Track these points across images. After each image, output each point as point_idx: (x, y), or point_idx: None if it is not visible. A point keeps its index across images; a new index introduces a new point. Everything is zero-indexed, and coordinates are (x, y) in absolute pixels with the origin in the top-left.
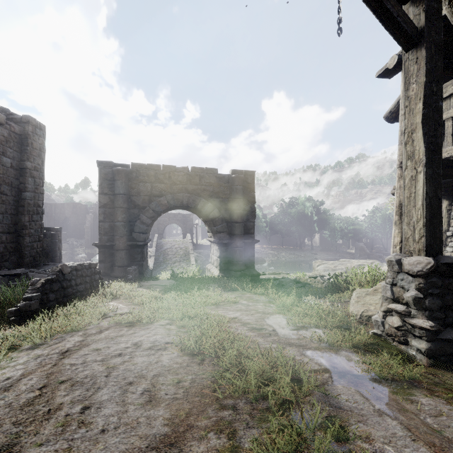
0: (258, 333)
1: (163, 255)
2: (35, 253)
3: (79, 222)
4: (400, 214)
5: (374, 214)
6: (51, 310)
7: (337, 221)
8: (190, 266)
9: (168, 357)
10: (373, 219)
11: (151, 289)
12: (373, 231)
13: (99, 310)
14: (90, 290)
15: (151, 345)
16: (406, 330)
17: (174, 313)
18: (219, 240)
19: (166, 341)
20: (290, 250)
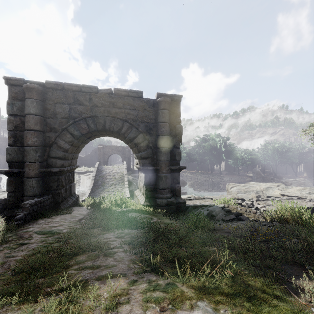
0: None
1: (101, 179)
2: None
3: None
4: None
5: (266, 147)
6: None
7: (239, 152)
8: (124, 188)
9: None
10: (265, 150)
11: None
12: (265, 159)
13: None
14: None
15: None
16: None
17: None
18: (144, 166)
19: None
20: (204, 174)
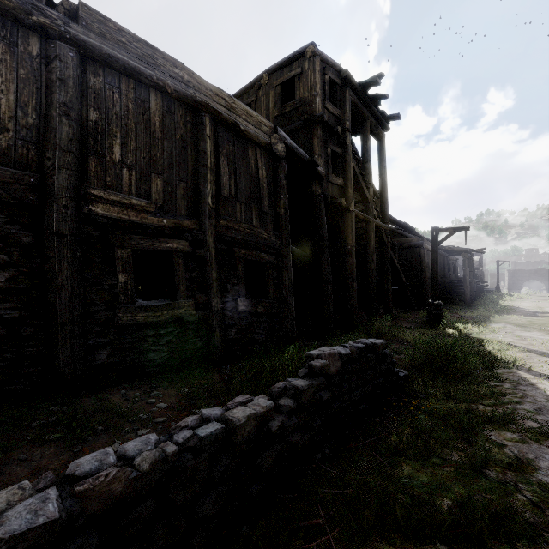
0: None
1: None
2: None
3: None
4: None
5: None
6: None
7: None
8: None
9: None
10: None
11: None
12: None
13: None
14: None
15: None
16: None
17: None
18: (546, 289)
19: None
20: None
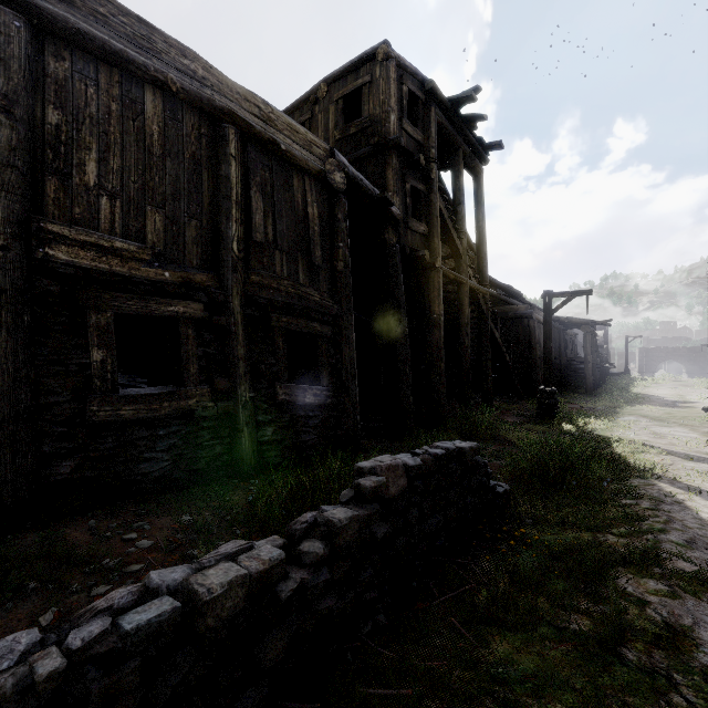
0: None
1: None
2: None
3: None
4: None
5: None
6: None
7: None
8: None
9: None
10: None
11: None
12: None
13: None
14: None
15: None
16: None
17: None
18: (687, 372)
19: None
20: None
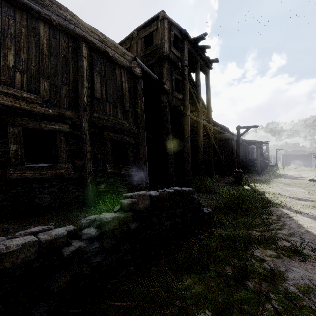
0: None
1: None
2: None
3: None
4: None
5: None
6: None
7: None
8: None
9: None
10: None
11: None
12: None
13: None
14: None
15: None
16: None
17: None
18: (303, 165)
19: None
20: None
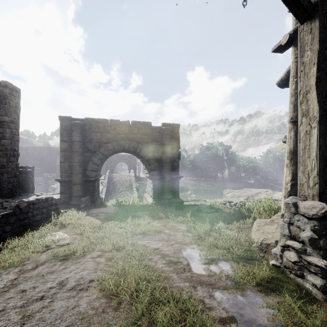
0: (174, 268)
1: (113, 186)
2: (11, 186)
3: (52, 161)
4: (291, 158)
5: (268, 155)
6: (1, 242)
7: (241, 160)
8: (133, 194)
9: (86, 300)
10: (267, 158)
11: (94, 218)
12: (267, 167)
13: (43, 242)
14: (43, 220)
15: (75, 284)
16: (302, 266)
17: (106, 244)
18: (152, 176)
19: (90, 278)
20: (207, 181)
